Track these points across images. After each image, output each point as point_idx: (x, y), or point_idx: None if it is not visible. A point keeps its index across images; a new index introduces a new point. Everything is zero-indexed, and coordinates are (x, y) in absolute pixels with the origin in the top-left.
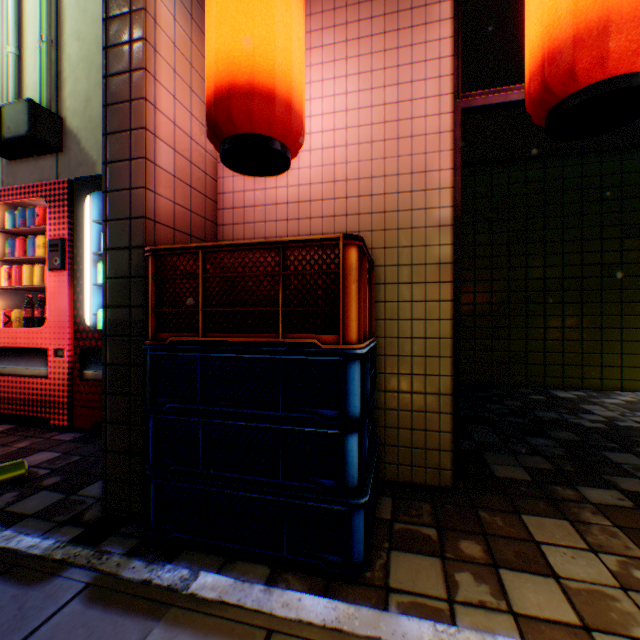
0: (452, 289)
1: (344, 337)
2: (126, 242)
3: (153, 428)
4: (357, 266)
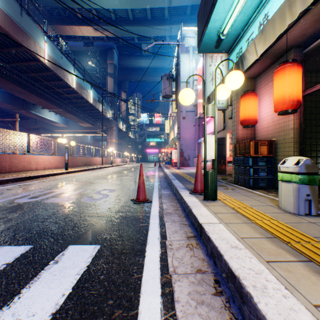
0: (293, 144)
1: (249, 154)
2: (234, 142)
3: (234, 168)
4: (252, 144)
